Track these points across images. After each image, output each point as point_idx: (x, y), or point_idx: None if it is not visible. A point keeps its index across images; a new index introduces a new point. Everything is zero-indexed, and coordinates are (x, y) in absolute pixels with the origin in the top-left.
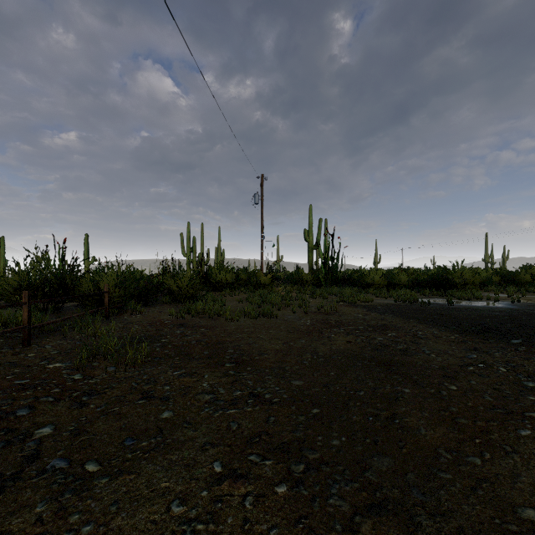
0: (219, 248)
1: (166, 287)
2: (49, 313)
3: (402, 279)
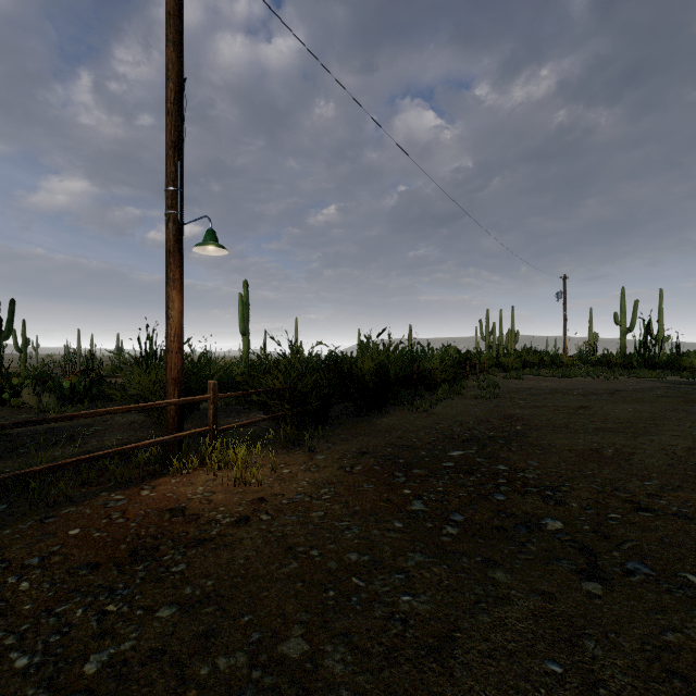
0: (512, 329)
1: (500, 363)
2: None
3: None
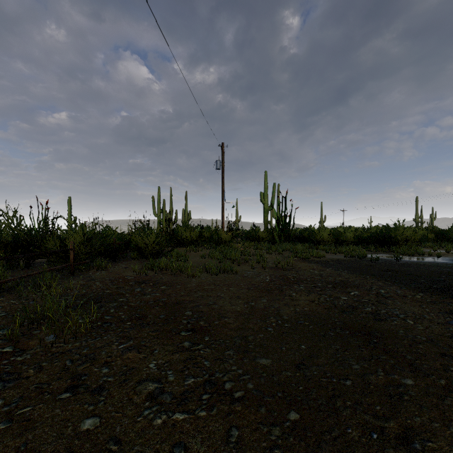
0: (186, 210)
1: (134, 243)
2: (20, 269)
3: (348, 236)
